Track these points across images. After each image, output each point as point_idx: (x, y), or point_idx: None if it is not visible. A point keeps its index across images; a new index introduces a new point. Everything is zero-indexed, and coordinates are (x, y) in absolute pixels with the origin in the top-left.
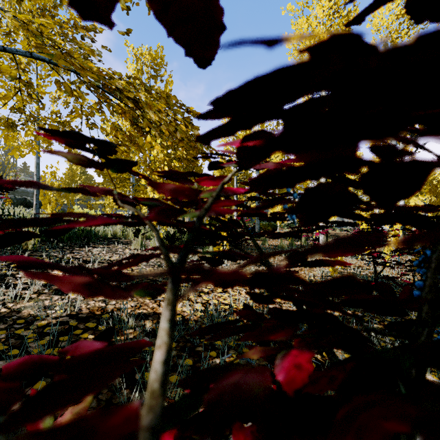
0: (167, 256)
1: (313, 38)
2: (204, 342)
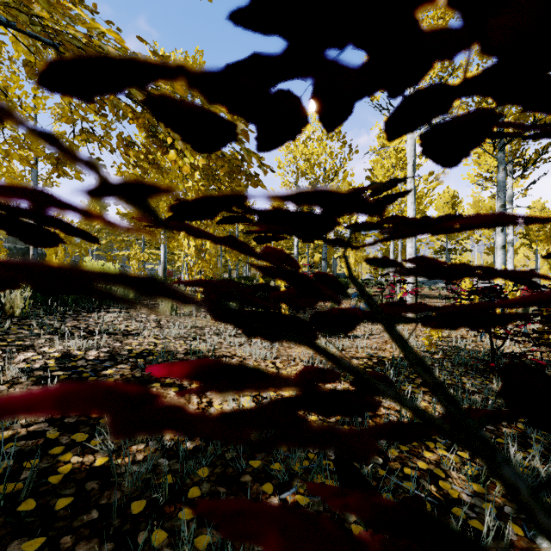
0: None
1: None
2: (254, 465)
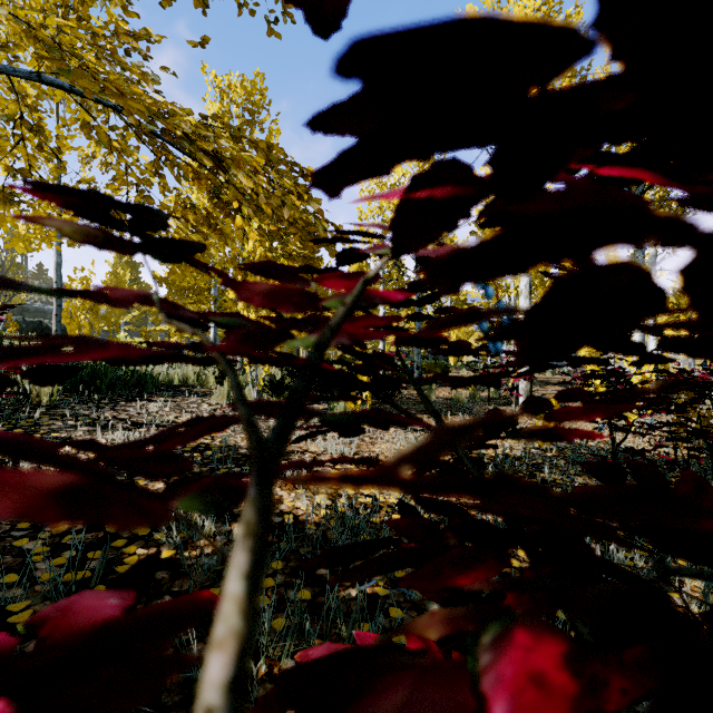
0: (250, 425)
1: None
2: None
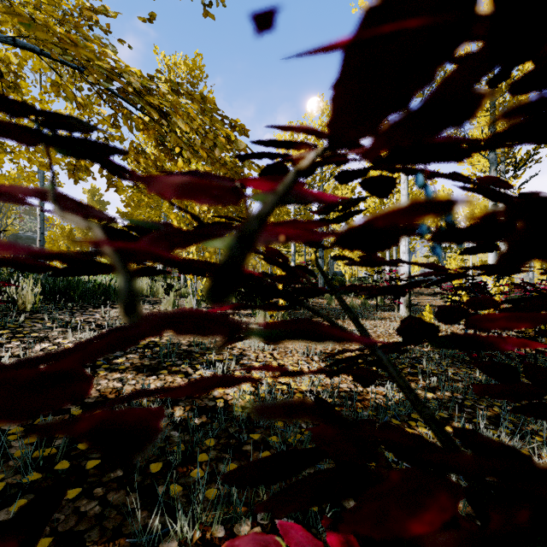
0: None
1: None
2: (254, 437)
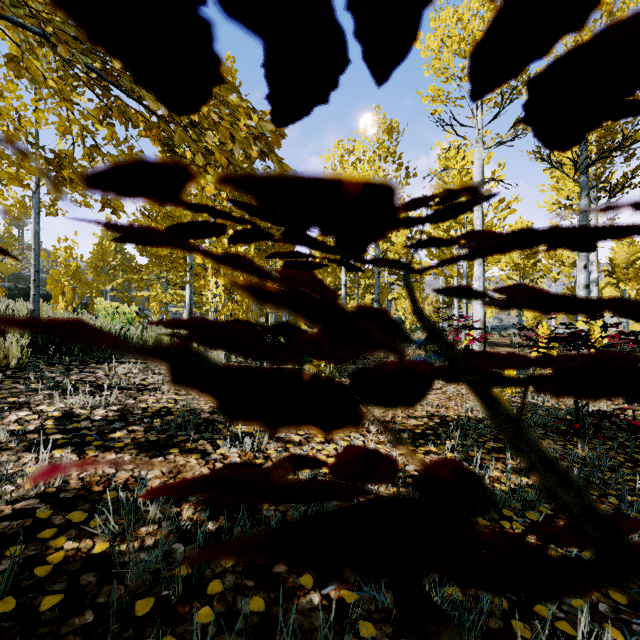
0: None
1: (465, 40)
2: None
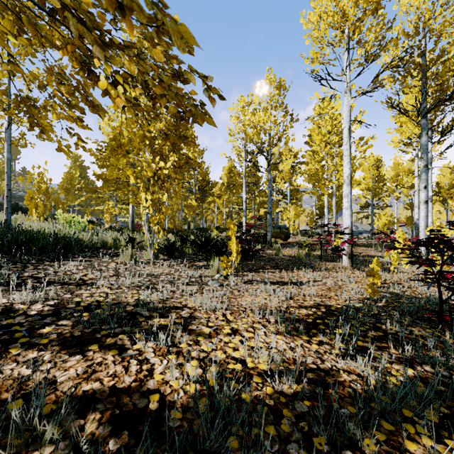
0: None
1: (337, 14)
2: None
